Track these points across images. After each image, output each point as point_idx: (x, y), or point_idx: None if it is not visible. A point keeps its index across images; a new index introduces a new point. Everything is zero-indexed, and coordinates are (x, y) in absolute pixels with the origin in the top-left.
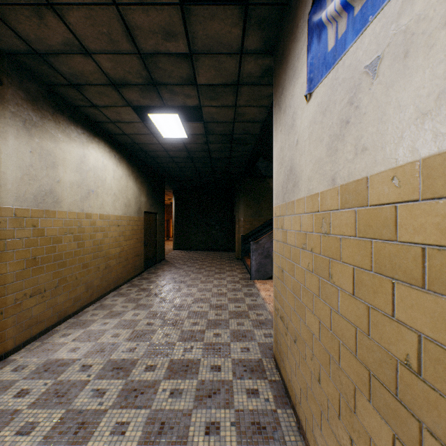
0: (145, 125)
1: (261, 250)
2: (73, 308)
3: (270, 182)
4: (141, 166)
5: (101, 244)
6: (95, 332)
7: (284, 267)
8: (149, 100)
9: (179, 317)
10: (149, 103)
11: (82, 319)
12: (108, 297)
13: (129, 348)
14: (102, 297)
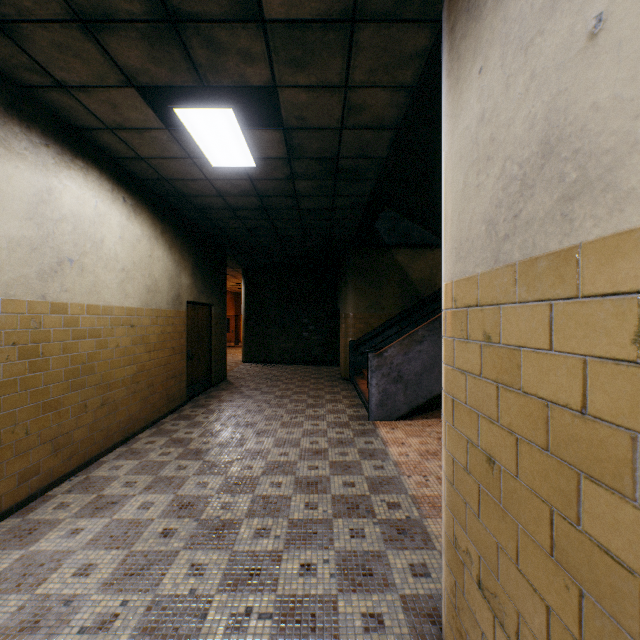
0: (173, 137)
1: (387, 368)
2: (18, 494)
3: (396, 255)
4: (181, 224)
5: (91, 361)
6: (44, 558)
7: (502, 457)
8: (168, 67)
9: (231, 513)
10: (170, 78)
11: (33, 519)
12: (106, 461)
13: (102, 615)
14: (93, 461)
